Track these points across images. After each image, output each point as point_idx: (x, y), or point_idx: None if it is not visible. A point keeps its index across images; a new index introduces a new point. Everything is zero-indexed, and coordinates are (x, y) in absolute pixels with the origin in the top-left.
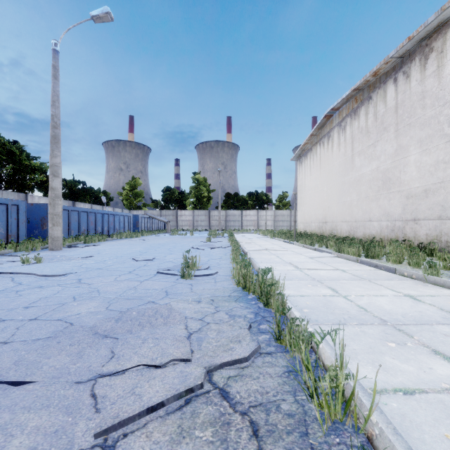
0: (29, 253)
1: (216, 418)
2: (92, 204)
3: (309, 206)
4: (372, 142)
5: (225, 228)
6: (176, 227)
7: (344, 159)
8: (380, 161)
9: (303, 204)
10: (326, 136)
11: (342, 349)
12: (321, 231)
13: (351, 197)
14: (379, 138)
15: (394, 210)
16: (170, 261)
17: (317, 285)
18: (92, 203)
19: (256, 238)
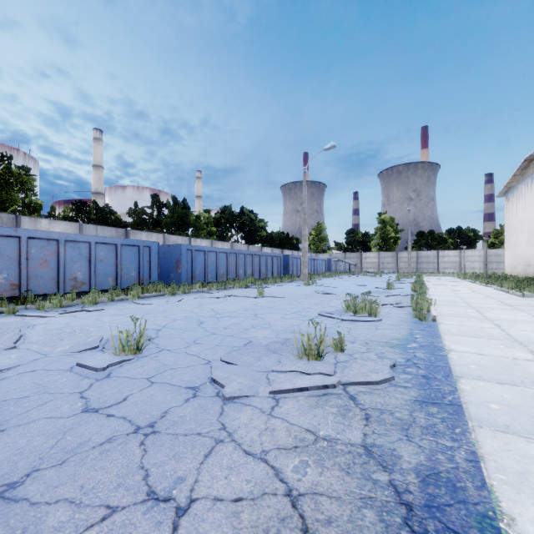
0: (298, 282)
1: (402, 297)
2: (292, 251)
3: (515, 247)
4: None
5: (416, 270)
6: (361, 269)
7: None
8: None
9: (509, 245)
10: (529, 178)
11: (426, 289)
12: (525, 274)
13: None
14: None
15: None
16: (377, 286)
17: (450, 293)
18: (287, 249)
19: (446, 280)
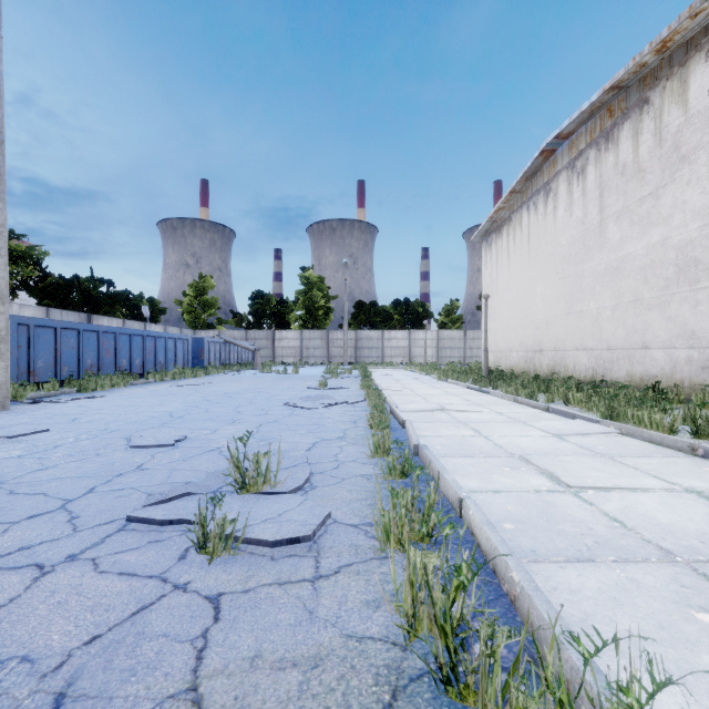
0: None
1: None
2: (125, 320)
3: (505, 321)
4: (650, 189)
5: (354, 360)
6: (273, 359)
7: (583, 231)
8: (672, 226)
9: (493, 318)
10: (542, 192)
11: None
12: (531, 367)
13: (598, 303)
14: (668, 180)
15: (708, 326)
16: (215, 451)
17: None
18: (129, 318)
19: (412, 380)
